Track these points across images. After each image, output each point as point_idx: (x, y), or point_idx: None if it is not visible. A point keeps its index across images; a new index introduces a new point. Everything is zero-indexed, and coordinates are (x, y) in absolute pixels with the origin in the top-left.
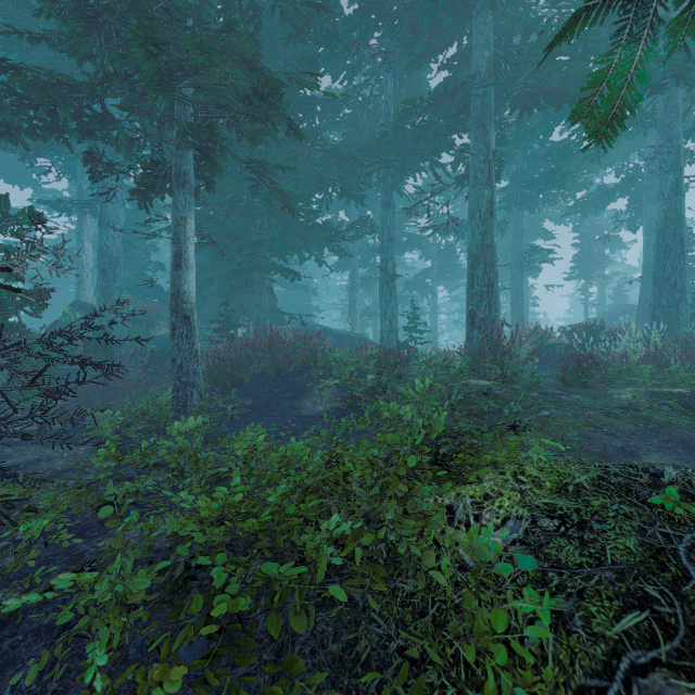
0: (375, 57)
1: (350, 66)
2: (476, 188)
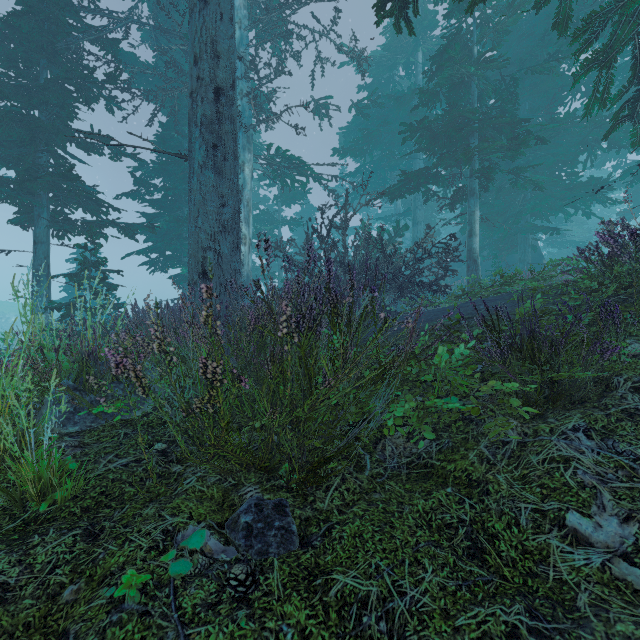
0: None
1: None
2: None
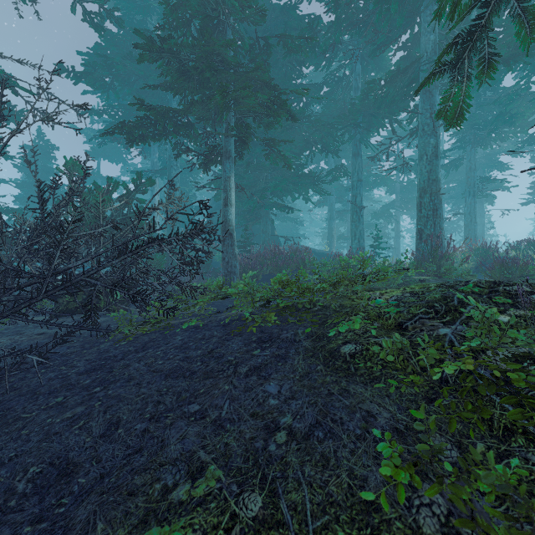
0: (347, 46)
1: (328, 58)
2: (423, 138)
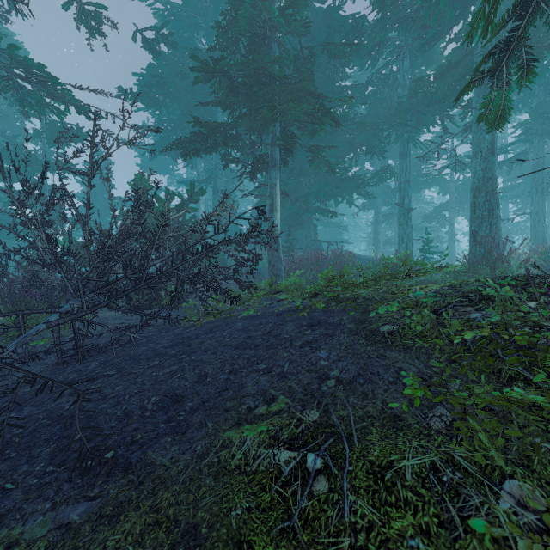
0: (394, 41)
1: (373, 56)
2: (477, 134)
